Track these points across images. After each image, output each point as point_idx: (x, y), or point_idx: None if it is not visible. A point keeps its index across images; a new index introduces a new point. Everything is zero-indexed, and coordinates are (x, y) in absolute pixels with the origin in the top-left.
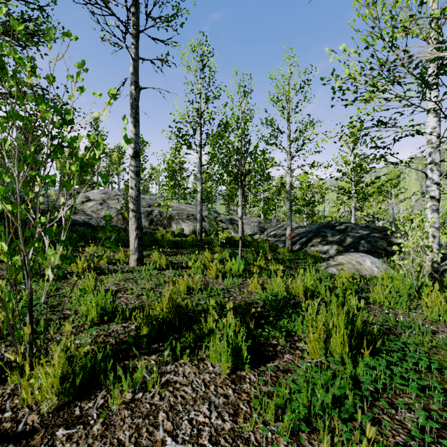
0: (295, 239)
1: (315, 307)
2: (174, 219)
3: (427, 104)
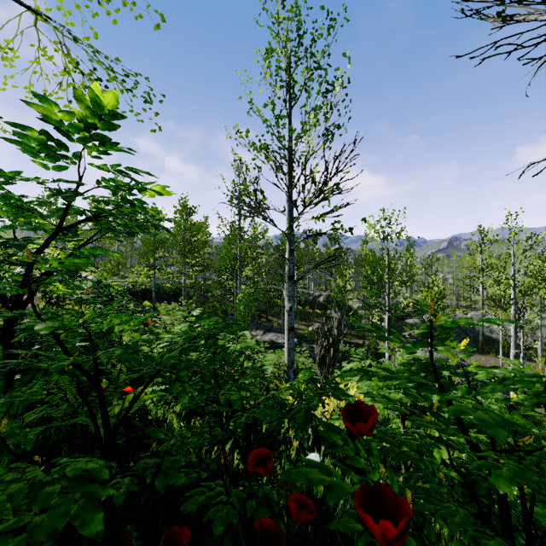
0: None
1: None
2: None
3: None
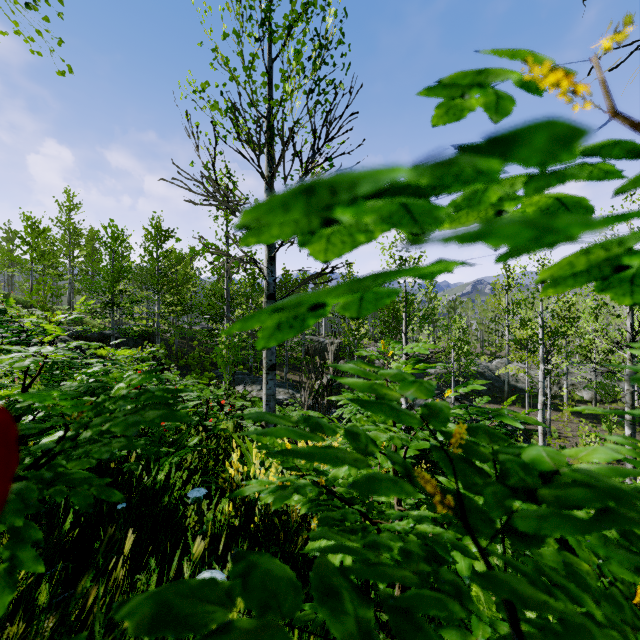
0: None
1: None
2: (576, 387)
3: None
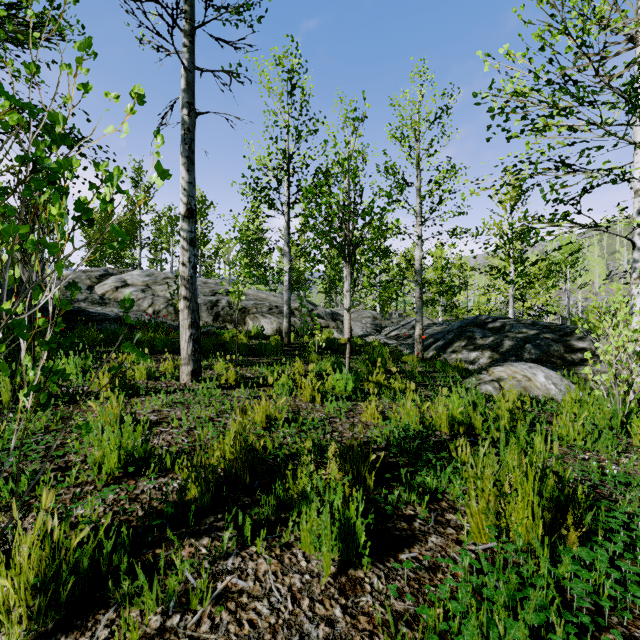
0: (427, 343)
1: (480, 456)
2: (251, 313)
3: (635, 135)
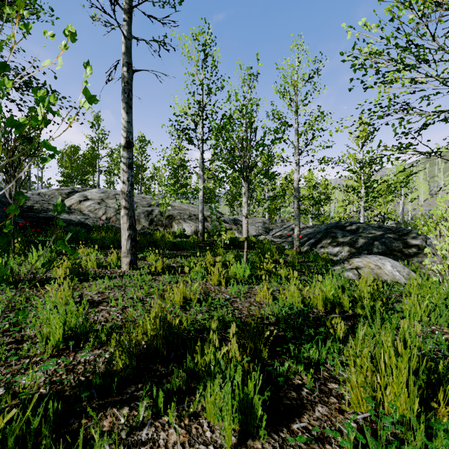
0: (302, 240)
1: (359, 338)
2: (176, 219)
3: None
